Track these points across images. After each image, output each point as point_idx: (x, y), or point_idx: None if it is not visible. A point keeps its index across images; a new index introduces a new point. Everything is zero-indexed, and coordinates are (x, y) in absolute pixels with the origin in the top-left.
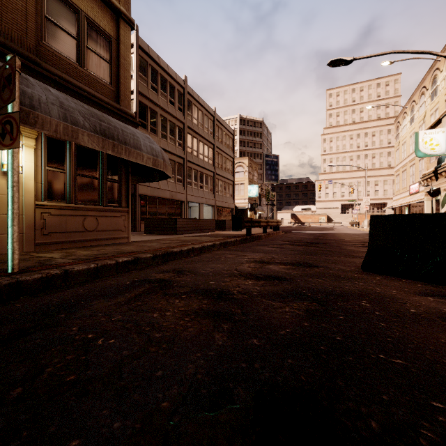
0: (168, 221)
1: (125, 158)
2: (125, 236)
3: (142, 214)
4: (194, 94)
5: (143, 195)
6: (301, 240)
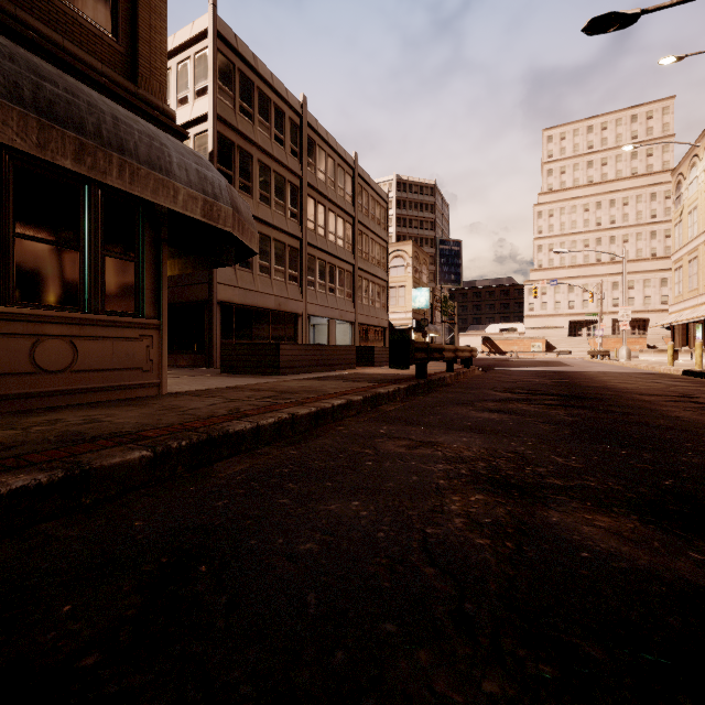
0: (265, 348)
1: (121, 187)
2: (151, 382)
3: (224, 338)
4: (318, 128)
5: (227, 303)
6: (535, 389)
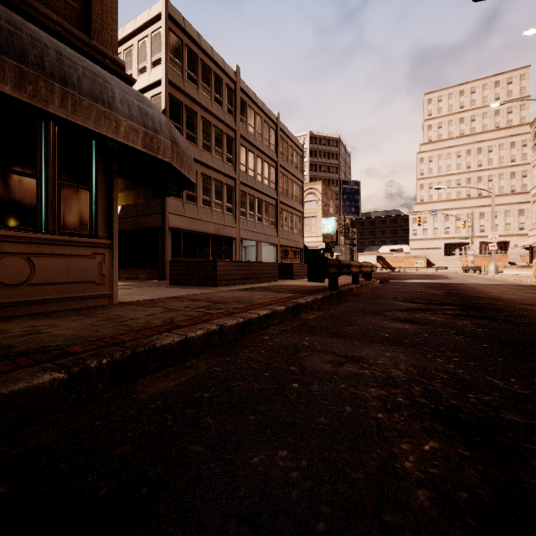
0: (204, 265)
1: (63, 115)
2: (103, 293)
3: (175, 256)
4: (249, 92)
5: (177, 228)
6: (432, 299)
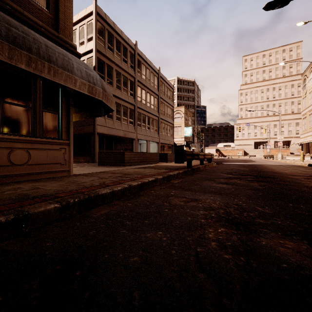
0: (118, 154)
1: (49, 78)
2: (65, 169)
3: (100, 149)
4: (142, 55)
5: (101, 133)
6: (242, 173)
